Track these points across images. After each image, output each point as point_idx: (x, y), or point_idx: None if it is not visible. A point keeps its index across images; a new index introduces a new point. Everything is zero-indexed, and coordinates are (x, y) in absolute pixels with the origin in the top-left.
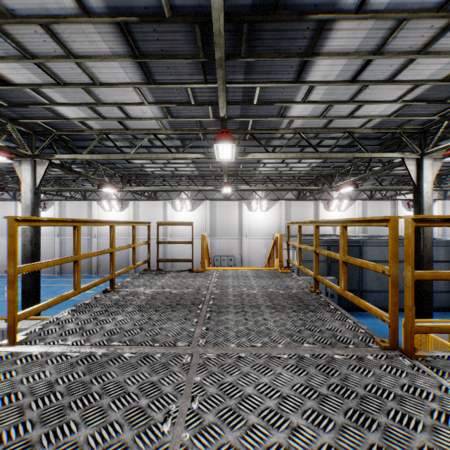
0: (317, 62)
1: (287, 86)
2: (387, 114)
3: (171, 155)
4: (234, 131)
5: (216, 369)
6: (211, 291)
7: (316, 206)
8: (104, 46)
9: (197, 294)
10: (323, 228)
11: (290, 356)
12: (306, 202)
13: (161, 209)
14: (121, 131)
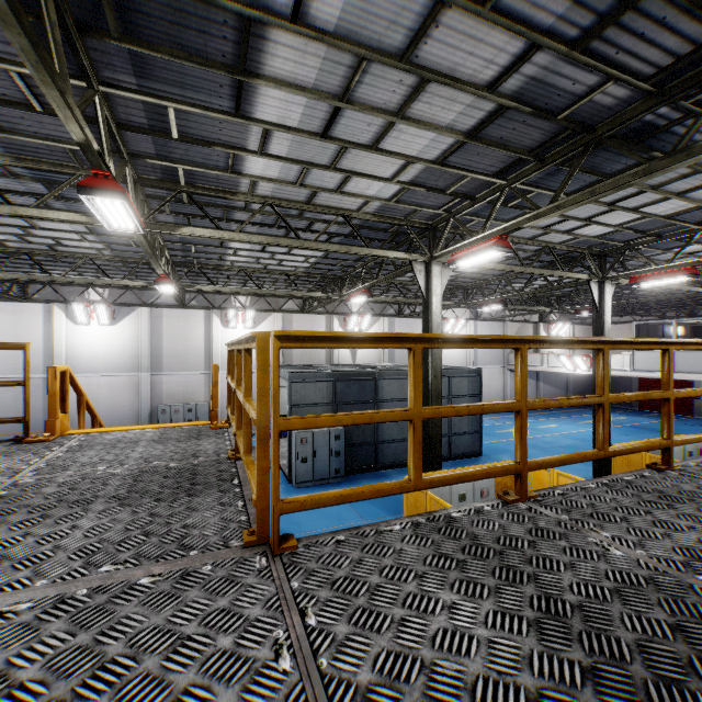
0: (262, 90)
1: (226, 119)
2: (386, 198)
3: (8, 208)
4: (154, 182)
5: None
6: (16, 481)
7: (329, 323)
8: None
9: None
10: (339, 356)
11: (38, 602)
12: (315, 317)
13: (40, 320)
14: None
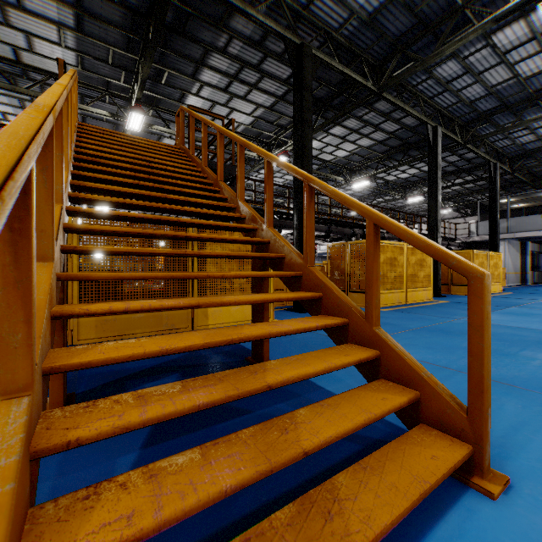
0: None
1: None
2: None
3: None
4: None
5: None
6: None
7: None
8: None
9: None
10: None
11: None
12: None
13: None
14: None
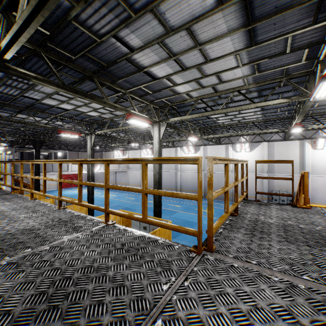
0: None
1: None
2: None
3: (253, 105)
4: None
5: None
6: None
7: None
8: (223, 27)
9: None
10: None
11: None
12: None
13: (223, 151)
14: (212, 94)
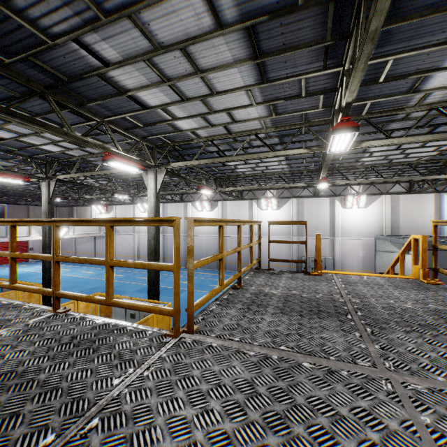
0: None
1: (434, 49)
2: None
3: (272, 153)
4: None
5: (444, 411)
6: (348, 299)
7: (437, 200)
8: (228, 55)
9: (333, 301)
10: None
11: None
12: (421, 196)
13: (247, 208)
14: (225, 135)
